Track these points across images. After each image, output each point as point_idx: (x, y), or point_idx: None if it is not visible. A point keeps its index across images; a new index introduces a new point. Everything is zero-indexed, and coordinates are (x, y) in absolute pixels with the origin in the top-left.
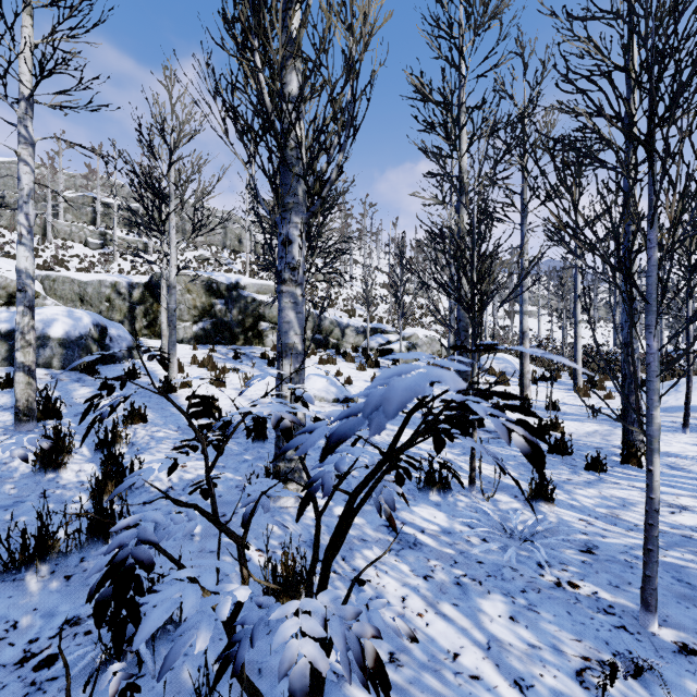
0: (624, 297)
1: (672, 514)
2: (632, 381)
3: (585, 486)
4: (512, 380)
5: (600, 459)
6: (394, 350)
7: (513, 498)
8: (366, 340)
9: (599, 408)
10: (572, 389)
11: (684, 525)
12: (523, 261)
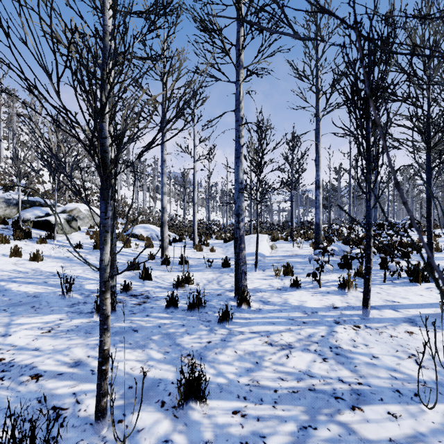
0: (236, 179)
1: (288, 358)
2: (241, 242)
3: (223, 346)
4: (155, 243)
5: (224, 306)
6: (52, 221)
7: (160, 409)
8: (20, 212)
9: (212, 261)
10: (192, 246)
11: (302, 371)
12: (163, 155)
